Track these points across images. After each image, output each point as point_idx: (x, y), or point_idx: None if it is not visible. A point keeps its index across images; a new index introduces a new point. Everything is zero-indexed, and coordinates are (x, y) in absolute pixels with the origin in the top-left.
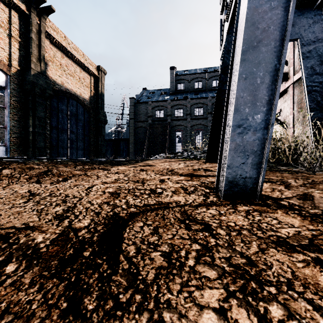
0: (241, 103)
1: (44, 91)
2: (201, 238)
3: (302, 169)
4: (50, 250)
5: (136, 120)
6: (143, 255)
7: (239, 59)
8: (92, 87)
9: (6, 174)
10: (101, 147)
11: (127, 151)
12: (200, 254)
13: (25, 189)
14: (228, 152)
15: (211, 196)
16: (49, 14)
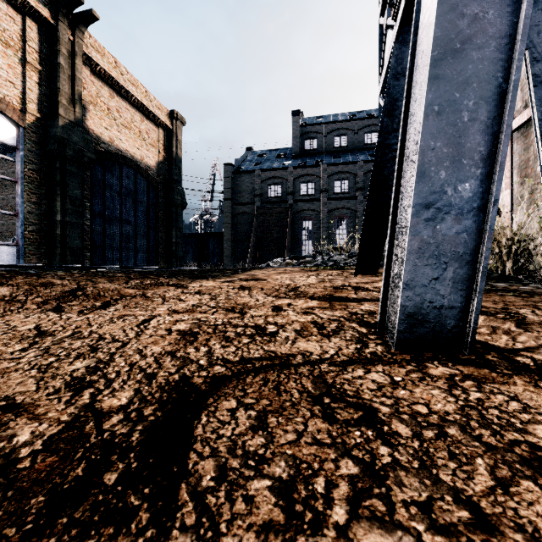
0: (431, 160)
1: (81, 153)
2: (359, 444)
3: (537, 287)
4: (37, 464)
5: (234, 201)
6: (230, 487)
7: (427, 77)
8: (161, 147)
9: (1, 295)
10: (177, 247)
11: (221, 253)
12: (359, 489)
13: (32, 323)
14: (405, 256)
15: (371, 342)
16: (89, 24)
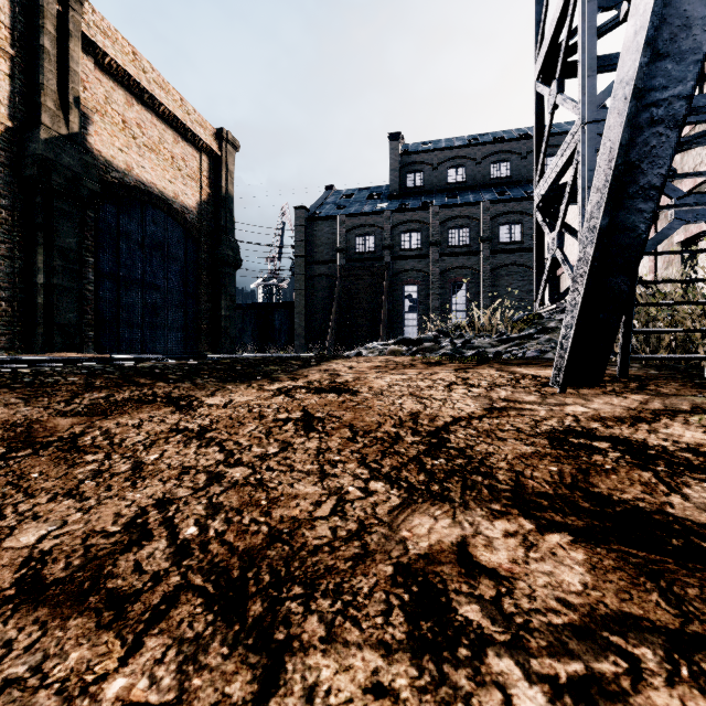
0: None
1: (77, 182)
2: None
3: None
4: None
5: (309, 259)
6: None
7: None
8: (205, 180)
9: None
10: (227, 323)
11: (291, 331)
12: None
13: None
14: None
15: None
16: None
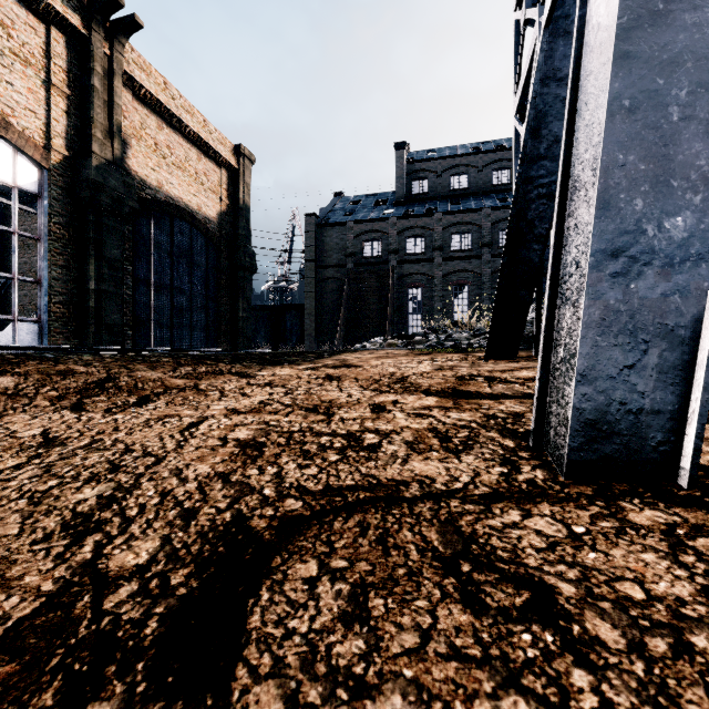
0: (619, 183)
1: (120, 201)
2: (532, 662)
3: None
4: None
5: (319, 263)
6: None
7: (611, 56)
8: (224, 192)
9: (3, 388)
10: (244, 324)
11: (301, 331)
12: None
13: (39, 427)
14: (580, 331)
15: (524, 464)
16: (131, 34)
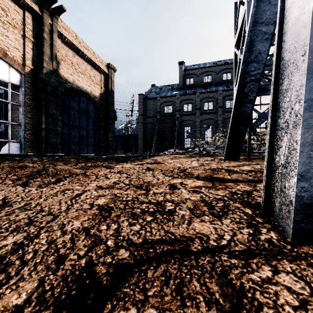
0: None
1: (56, 88)
2: None
3: None
4: None
5: (144, 116)
6: None
7: None
8: (102, 84)
9: None
10: (111, 143)
11: (137, 146)
12: None
13: (2, 195)
14: (299, 148)
15: (261, 226)
16: (61, 14)
